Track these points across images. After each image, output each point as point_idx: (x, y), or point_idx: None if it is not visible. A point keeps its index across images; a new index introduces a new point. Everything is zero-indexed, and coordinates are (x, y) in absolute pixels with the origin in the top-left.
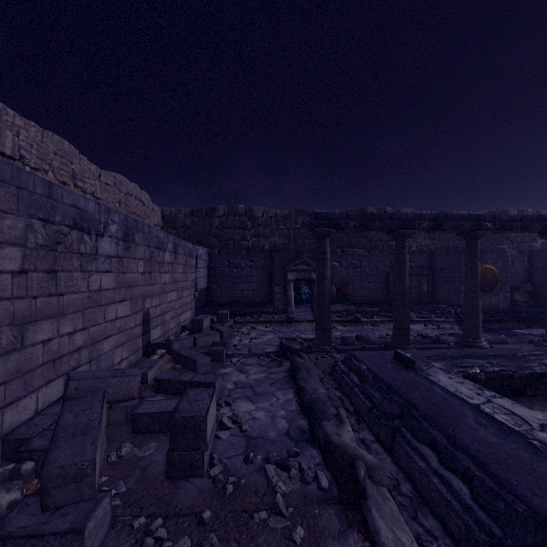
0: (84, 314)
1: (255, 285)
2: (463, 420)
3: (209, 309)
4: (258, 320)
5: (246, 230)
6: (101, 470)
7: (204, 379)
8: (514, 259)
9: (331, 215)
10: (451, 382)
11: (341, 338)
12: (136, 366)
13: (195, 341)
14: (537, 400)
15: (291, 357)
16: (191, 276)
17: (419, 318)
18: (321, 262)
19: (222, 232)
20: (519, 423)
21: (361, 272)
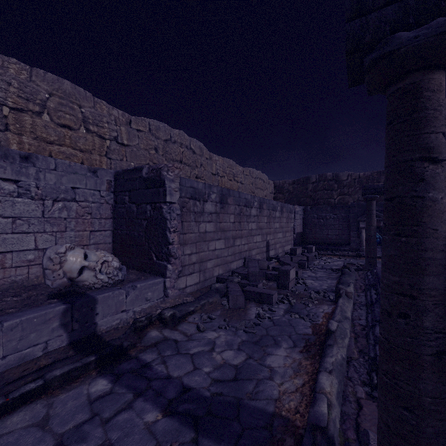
0: (247, 238)
1: (338, 231)
2: None
3: (303, 245)
4: (335, 253)
5: (333, 191)
6: None
7: None
8: None
9: (375, 187)
10: None
11: None
12: None
13: (291, 259)
14: None
15: None
16: (291, 224)
17: None
18: (368, 216)
19: (314, 194)
20: None
21: None
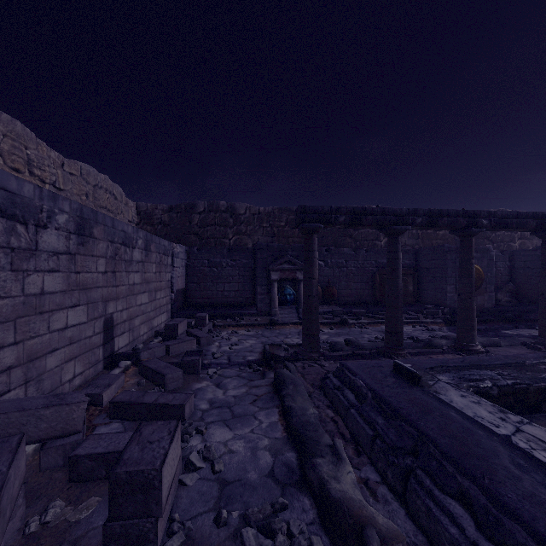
0: (16, 324)
1: (237, 286)
2: (498, 461)
3: (187, 312)
4: (240, 323)
5: (228, 227)
6: None
7: (172, 401)
8: (496, 259)
9: (319, 209)
10: (466, 402)
11: (329, 343)
12: (90, 384)
13: (167, 349)
14: None
15: (275, 367)
16: (166, 276)
17: (406, 319)
18: (309, 261)
19: (202, 230)
20: None
21: (346, 271)
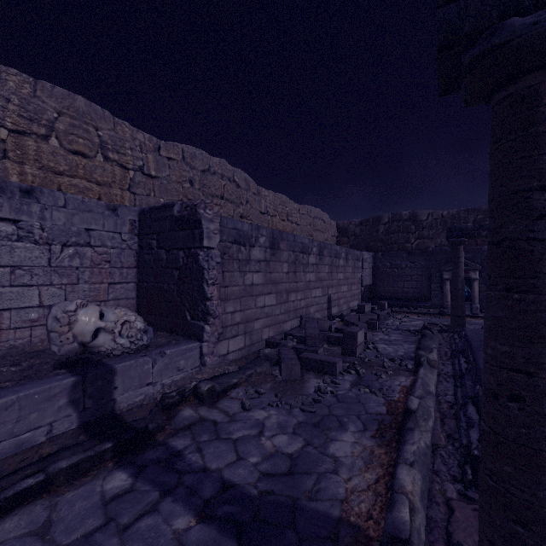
0: (304, 292)
1: (416, 284)
2: None
3: (372, 301)
4: (412, 311)
5: (410, 233)
6: None
7: None
8: None
9: (463, 228)
10: None
11: (481, 327)
12: None
13: (359, 318)
14: None
15: None
16: (357, 275)
17: None
18: (455, 264)
19: (387, 237)
20: None
21: None
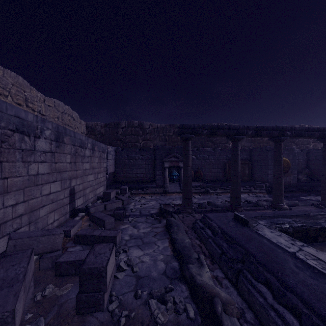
0: (24, 191)
1: (145, 170)
2: (287, 265)
3: (115, 185)
4: (146, 192)
5: (139, 136)
6: (28, 308)
7: (109, 234)
8: (298, 154)
9: (192, 126)
10: (273, 235)
11: (198, 204)
12: (63, 225)
13: (105, 206)
14: (325, 244)
15: (166, 217)
16: (103, 164)
17: (244, 190)
18: (186, 156)
19: (124, 137)
20: (325, 267)
21: (209, 162)
